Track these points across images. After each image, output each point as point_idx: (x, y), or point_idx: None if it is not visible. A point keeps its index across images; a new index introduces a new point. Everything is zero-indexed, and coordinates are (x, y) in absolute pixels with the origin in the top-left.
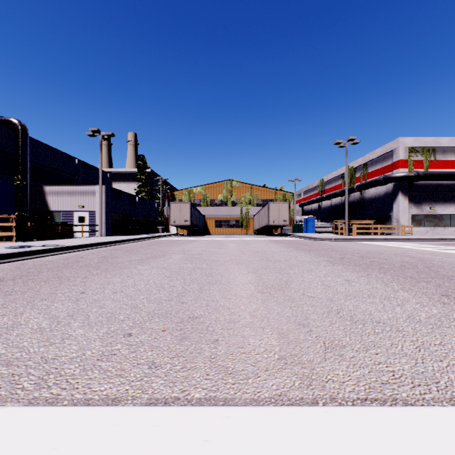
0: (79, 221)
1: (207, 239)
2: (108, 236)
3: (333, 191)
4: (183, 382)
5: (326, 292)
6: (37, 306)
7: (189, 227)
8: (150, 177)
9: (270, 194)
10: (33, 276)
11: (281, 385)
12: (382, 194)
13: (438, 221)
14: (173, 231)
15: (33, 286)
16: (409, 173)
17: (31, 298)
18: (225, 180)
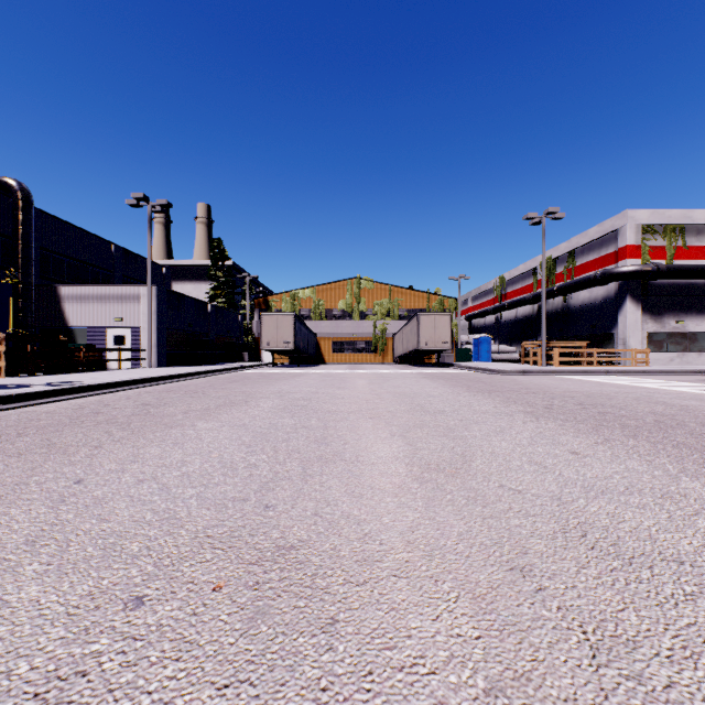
0: (115, 343)
1: (321, 373)
2: (162, 367)
3: (519, 296)
4: None
5: (544, 480)
6: None
7: (292, 352)
8: (230, 273)
9: (420, 300)
10: (3, 444)
11: None
12: (600, 300)
13: (689, 343)
14: (266, 358)
15: None
16: (643, 267)
17: None
18: (348, 279)
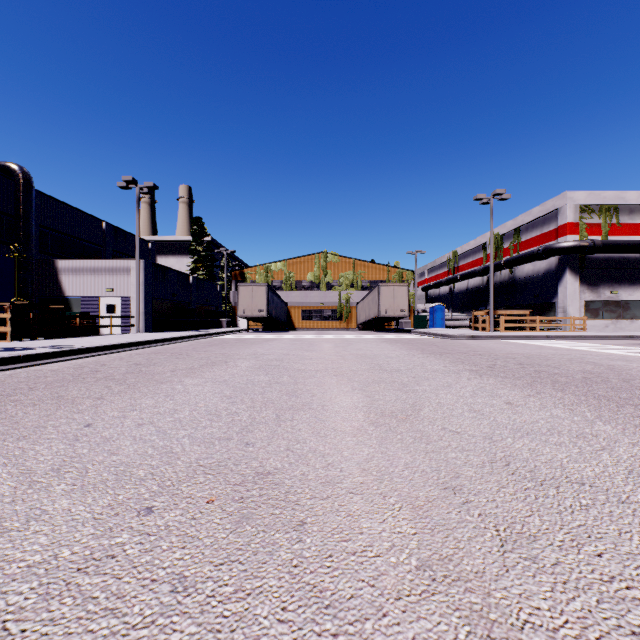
0: (106, 311)
1: (291, 337)
2: (148, 332)
3: (470, 268)
4: (234, 629)
5: (480, 424)
6: (5, 451)
7: (265, 319)
8: (210, 248)
9: (381, 272)
10: (18, 396)
11: (432, 639)
12: (542, 272)
13: (622, 311)
14: (242, 325)
15: (13, 413)
16: (580, 242)
17: (1, 436)
18: (316, 253)
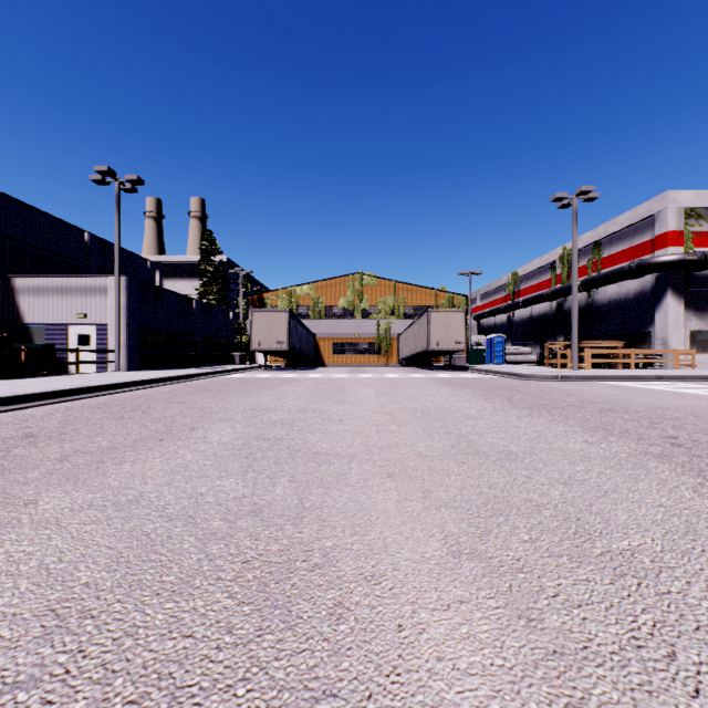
0: (78, 343)
1: (317, 378)
2: (133, 371)
3: (534, 292)
4: None
5: None
6: None
7: (287, 353)
8: (222, 268)
9: (427, 297)
10: None
11: None
12: (632, 295)
13: None
14: (261, 360)
15: None
16: (687, 255)
17: None
18: (350, 274)
